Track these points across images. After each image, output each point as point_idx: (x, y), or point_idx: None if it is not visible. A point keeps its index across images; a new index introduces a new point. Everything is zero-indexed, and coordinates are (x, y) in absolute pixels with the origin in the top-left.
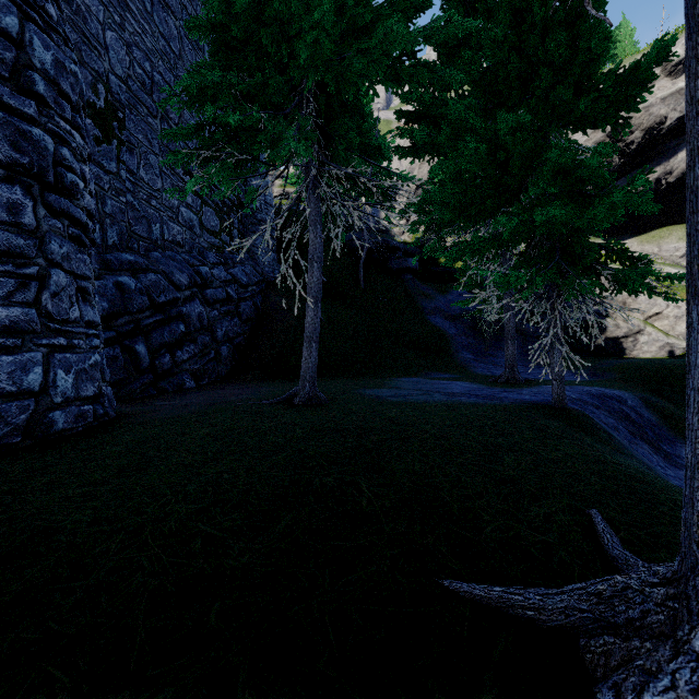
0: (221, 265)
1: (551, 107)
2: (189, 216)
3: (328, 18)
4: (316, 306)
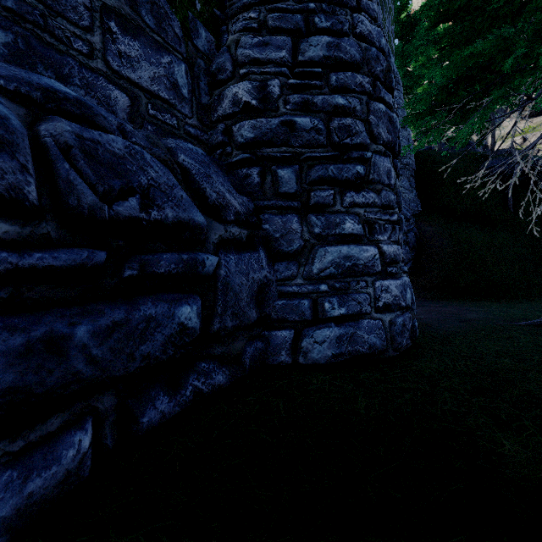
0: None
1: None
2: None
3: None
4: None
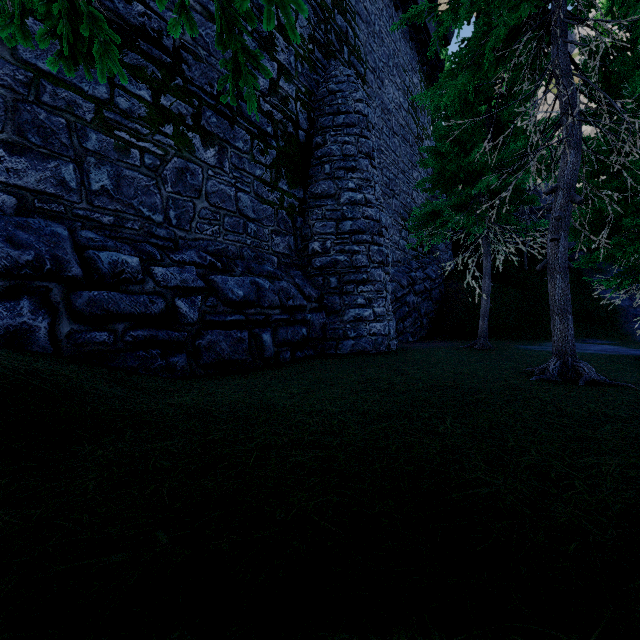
0: (420, 269)
1: (639, 182)
2: (403, 244)
3: (494, 182)
4: (487, 299)
